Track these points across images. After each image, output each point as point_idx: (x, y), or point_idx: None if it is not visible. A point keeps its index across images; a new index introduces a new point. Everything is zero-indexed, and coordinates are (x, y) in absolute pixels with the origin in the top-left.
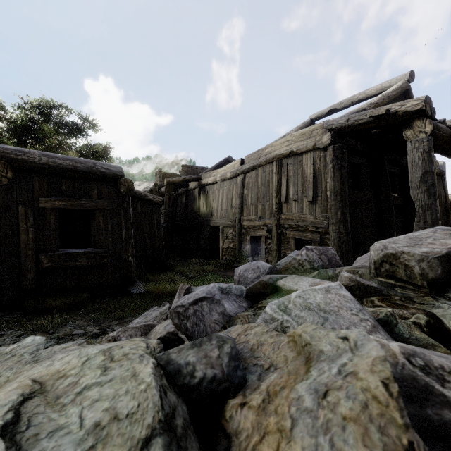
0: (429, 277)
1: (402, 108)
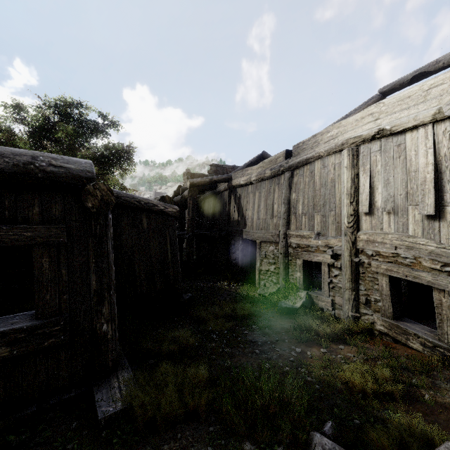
0: None
1: None
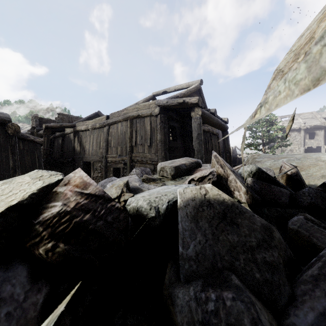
0: (171, 174)
1: (190, 101)
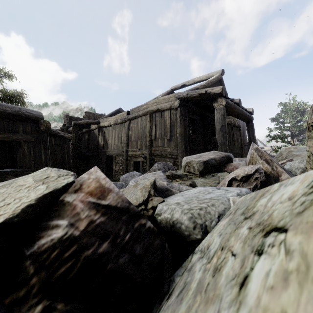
0: (200, 170)
1: (212, 91)
